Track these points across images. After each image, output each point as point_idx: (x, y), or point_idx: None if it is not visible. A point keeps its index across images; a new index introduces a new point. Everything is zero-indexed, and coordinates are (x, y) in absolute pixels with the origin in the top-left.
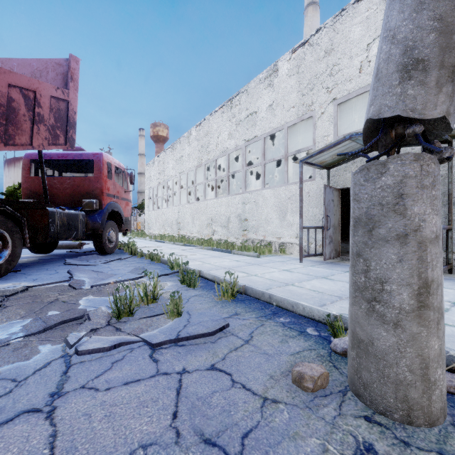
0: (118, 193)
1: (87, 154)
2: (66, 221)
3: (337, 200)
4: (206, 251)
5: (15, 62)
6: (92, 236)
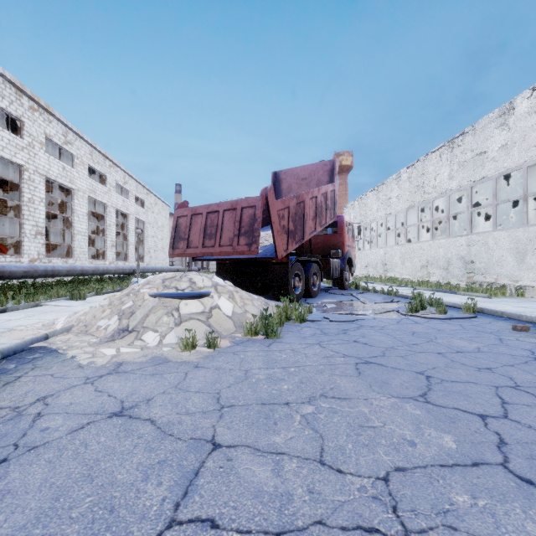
0: (350, 243)
1: None
2: (334, 266)
3: None
4: (427, 291)
5: (299, 169)
6: None
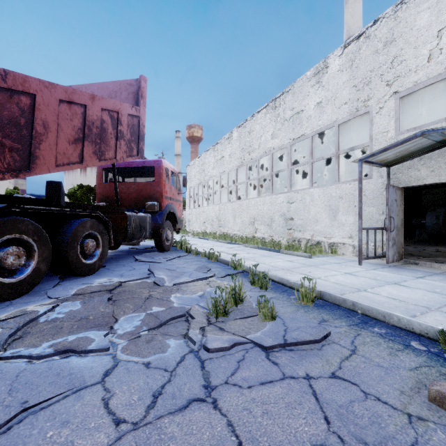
0: (173, 195)
1: (148, 161)
2: (138, 223)
3: (400, 200)
4: (253, 249)
5: (95, 86)
6: (152, 235)
